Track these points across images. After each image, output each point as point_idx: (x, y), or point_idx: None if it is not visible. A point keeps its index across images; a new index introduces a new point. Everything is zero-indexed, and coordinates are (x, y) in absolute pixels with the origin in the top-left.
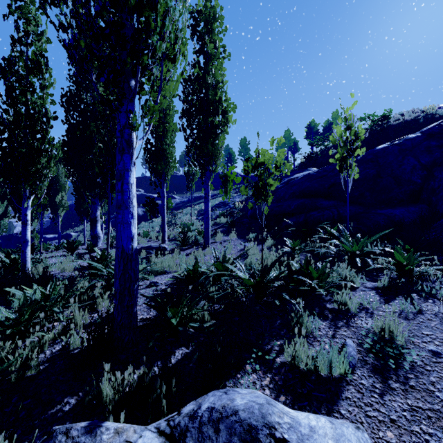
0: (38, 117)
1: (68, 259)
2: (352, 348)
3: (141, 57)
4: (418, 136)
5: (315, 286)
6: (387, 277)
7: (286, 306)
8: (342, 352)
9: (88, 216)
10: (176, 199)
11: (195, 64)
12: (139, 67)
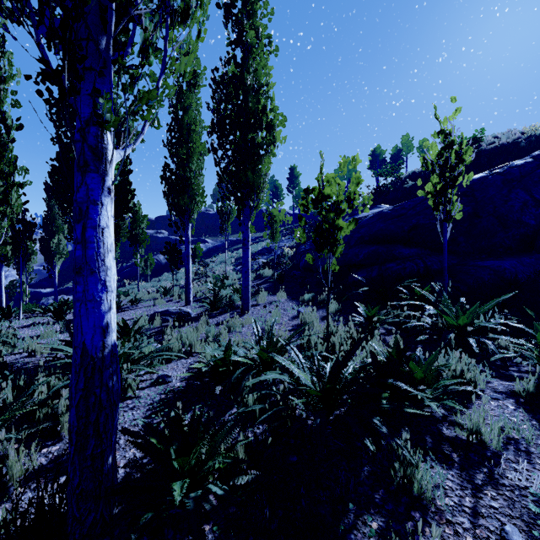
0: None
1: (49, 331)
2: None
3: None
4: (528, 161)
5: (427, 401)
6: (535, 377)
7: (379, 438)
8: None
9: None
10: (209, 243)
11: (229, 58)
12: (112, 6)
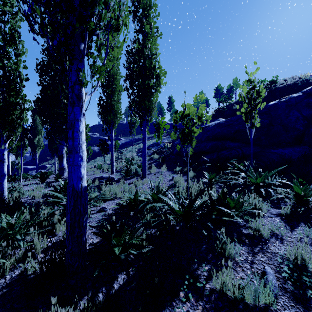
0: (13, 78)
1: (39, 187)
2: (272, 276)
3: (88, 22)
4: (300, 95)
5: (234, 216)
6: (290, 206)
7: (210, 233)
8: (266, 284)
9: (56, 153)
10: (122, 140)
11: (135, 40)
12: (87, 31)
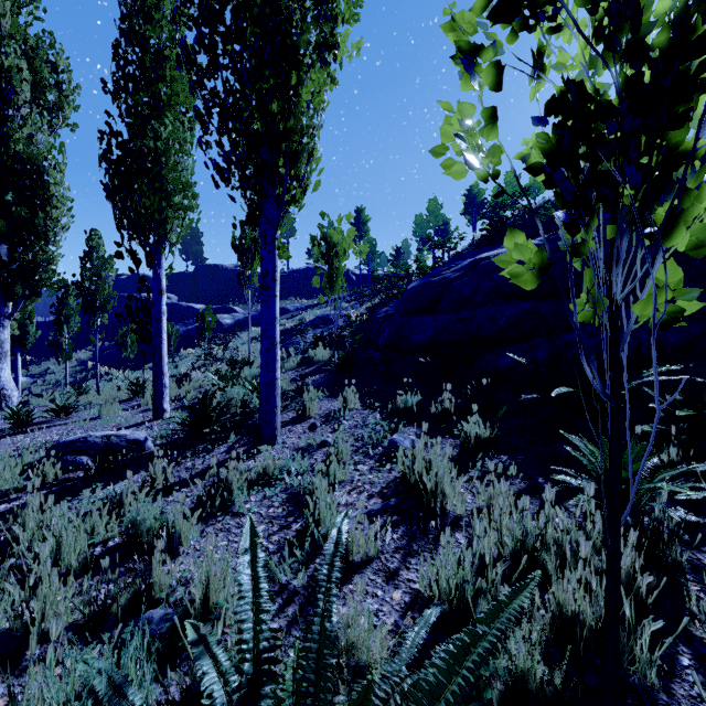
0: None
1: None
2: None
3: None
4: None
5: None
6: None
7: None
8: None
9: None
10: (239, 312)
11: None
12: None
